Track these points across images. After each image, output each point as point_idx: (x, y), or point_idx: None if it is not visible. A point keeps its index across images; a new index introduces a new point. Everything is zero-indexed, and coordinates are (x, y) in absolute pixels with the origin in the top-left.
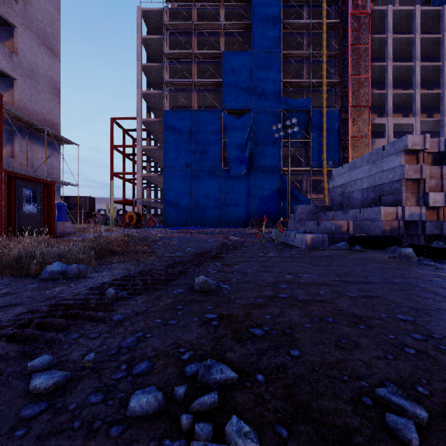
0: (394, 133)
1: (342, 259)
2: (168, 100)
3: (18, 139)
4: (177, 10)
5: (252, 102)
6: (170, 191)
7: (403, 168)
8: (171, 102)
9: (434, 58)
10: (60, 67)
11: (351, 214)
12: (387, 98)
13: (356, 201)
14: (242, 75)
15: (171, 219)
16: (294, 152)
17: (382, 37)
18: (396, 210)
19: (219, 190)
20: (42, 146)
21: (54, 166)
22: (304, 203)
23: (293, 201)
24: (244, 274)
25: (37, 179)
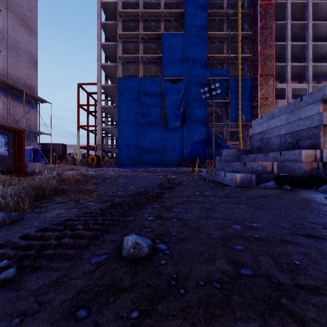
0: (292, 96)
1: (280, 200)
2: (121, 70)
3: (2, 98)
4: (128, 2)
5: (185, 71)
6: (122, 140)
7: (321, 115)
8: (124, 72)
9: (322, 39)
10: (37, 43)
11: (271, 157)
12: (287, 69)
13: (274, 145)
14: (177, 51)
15: (123, 161)
16: (216, 110)
17: (283, 23)
18: (315, 152)
19: (159, 138)
20: (22, 104)
21: (32, 119)
22: (224, 148)
23: (216, 146)
24: (185, 223)
25: (9, 127)
